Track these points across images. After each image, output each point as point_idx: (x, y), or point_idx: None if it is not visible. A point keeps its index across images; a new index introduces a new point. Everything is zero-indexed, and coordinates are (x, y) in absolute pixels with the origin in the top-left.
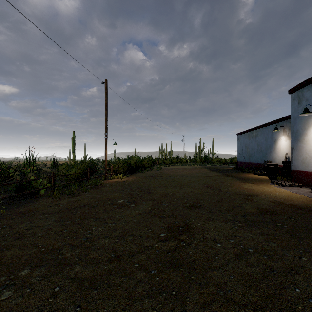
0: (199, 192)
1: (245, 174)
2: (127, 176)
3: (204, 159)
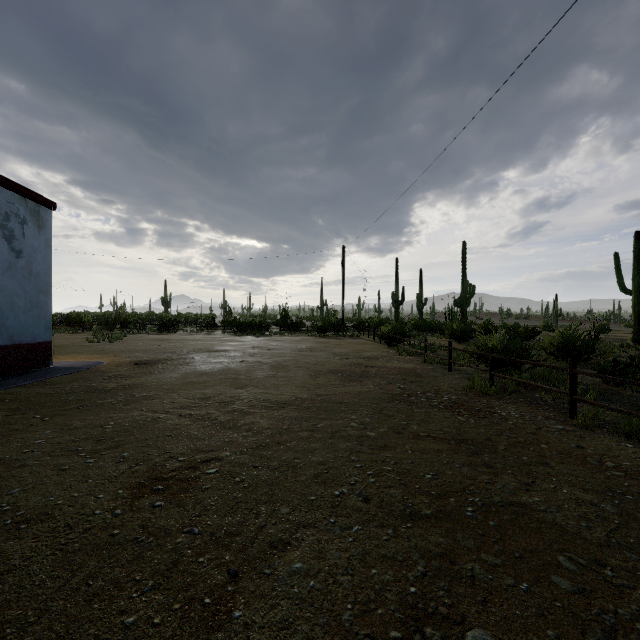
0: None
1: None
2: None
3: None
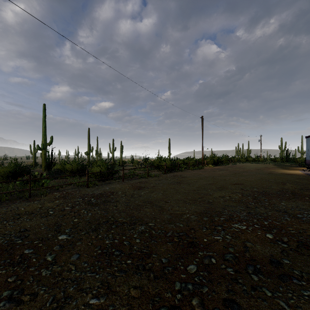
0: (250, 170)
1: (298, 167)
2: (214, 166)
3: (285, 158)
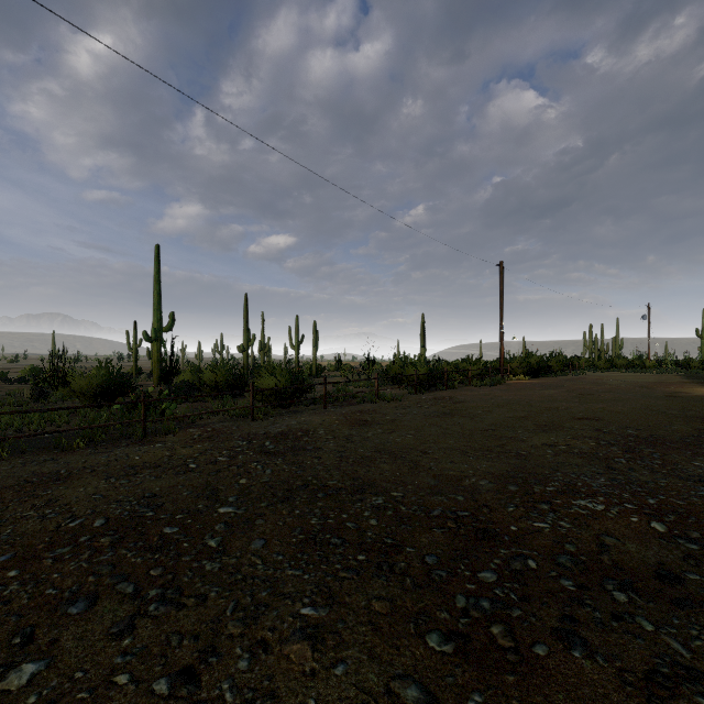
0: (620, 389)
1: None
2: (529, 379)
3: None
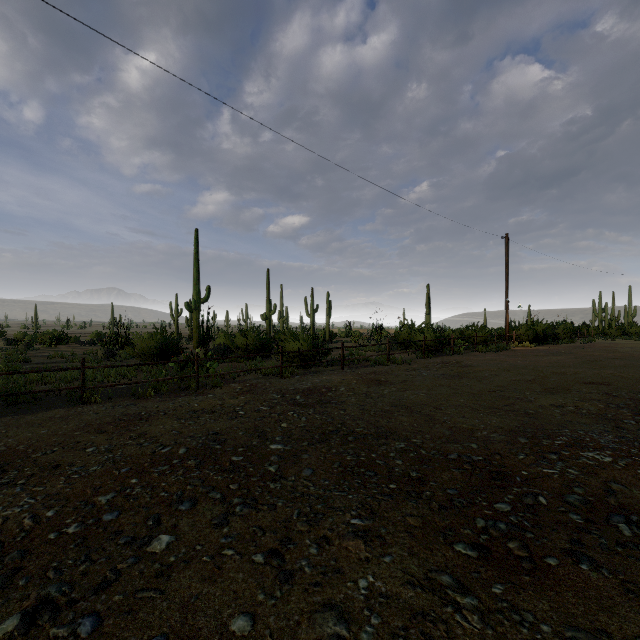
0: (632, 356)
1: None
2: (535, 346)
3: None
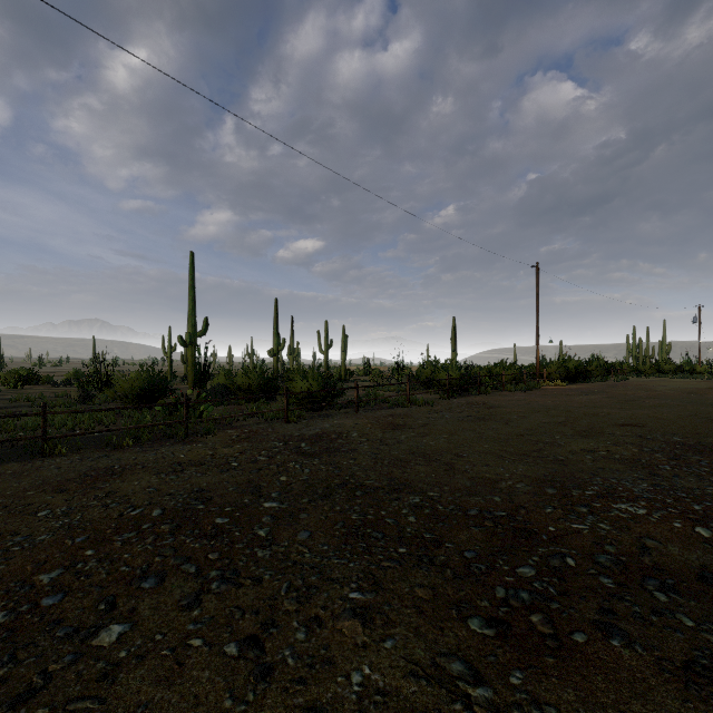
0: (667, 395)
1: None
2: (567, 384)
3: None
